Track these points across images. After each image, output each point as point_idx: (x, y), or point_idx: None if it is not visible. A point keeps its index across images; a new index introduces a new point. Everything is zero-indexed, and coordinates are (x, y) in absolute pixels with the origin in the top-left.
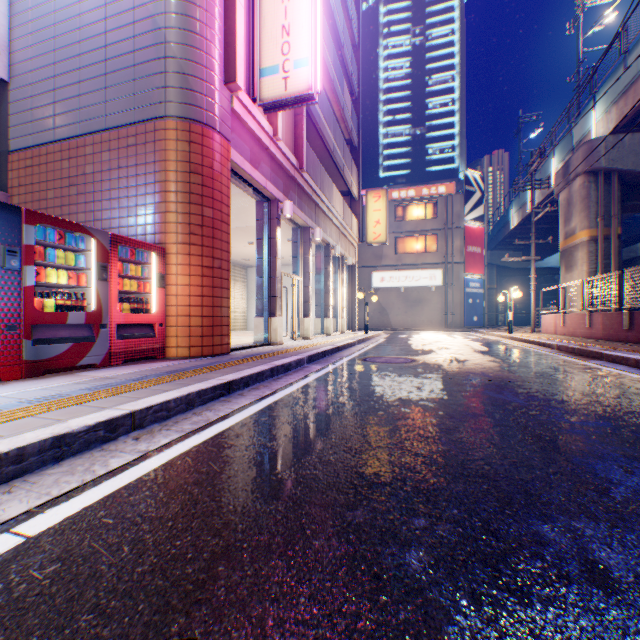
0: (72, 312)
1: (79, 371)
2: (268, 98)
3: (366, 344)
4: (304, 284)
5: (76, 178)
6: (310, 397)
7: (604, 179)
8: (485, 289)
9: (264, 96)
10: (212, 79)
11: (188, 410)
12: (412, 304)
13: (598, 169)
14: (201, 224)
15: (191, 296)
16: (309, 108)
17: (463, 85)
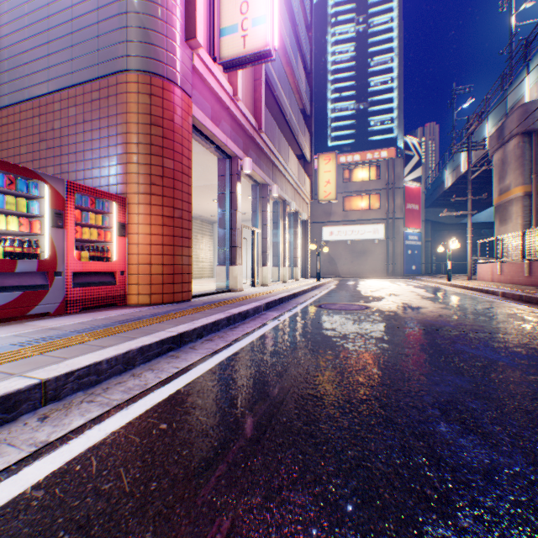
0: (22, 259)
1: (32, 320)
2: (227, 56)
3: (319, 290)
4: (262, 236)
5: (46, 134)
6: (267, 351)
7: (537, 139)
8: (422, 241)
9: (224, 55)
10: (172, 35)
11: (126, 370)
12: (357, 255)
13: (532, 130)
14: (161, 175)
15: (152, 245)
16: (267, 75)
17: (401, 65)
